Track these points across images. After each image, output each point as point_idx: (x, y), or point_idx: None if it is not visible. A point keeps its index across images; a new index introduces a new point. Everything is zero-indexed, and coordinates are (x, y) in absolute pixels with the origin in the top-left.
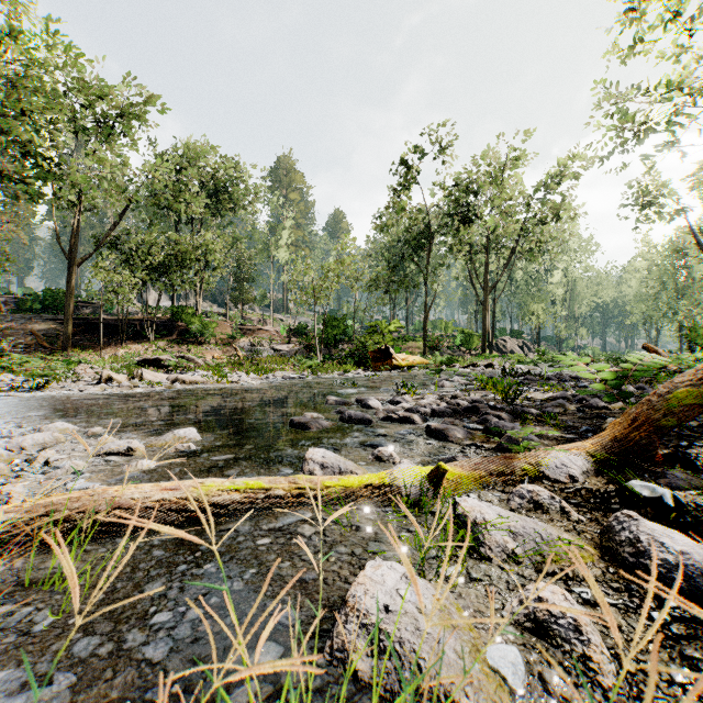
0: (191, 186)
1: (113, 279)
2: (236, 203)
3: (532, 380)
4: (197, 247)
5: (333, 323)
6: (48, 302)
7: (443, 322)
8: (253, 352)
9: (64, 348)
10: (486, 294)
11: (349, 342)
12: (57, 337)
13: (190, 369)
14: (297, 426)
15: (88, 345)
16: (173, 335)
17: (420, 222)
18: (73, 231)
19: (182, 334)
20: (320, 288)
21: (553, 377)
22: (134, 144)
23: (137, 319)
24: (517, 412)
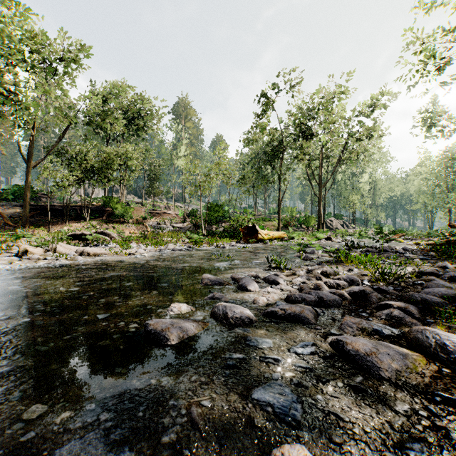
0: (115, 112)
1: (57, 177)
2: (148, 127)
3: (372, 252)
4: (119, 155)
5: (215, 208)
6: (17, 194)
7: (289, 208)
8: (158, 228)
9: (23, 226)
10: (320, 189)
11: (226, 221)
12: (20, 218)
13: (104, 242)
14: (151, 335)
15: (42, 224)
16: (103, 217)
17: (274, 139)
18: (30, 143)
19: (110, 216)
20: (204, 182)
21: (388, 249)
22: (74, 82)
23: (78, 205)
24: (415, 299)
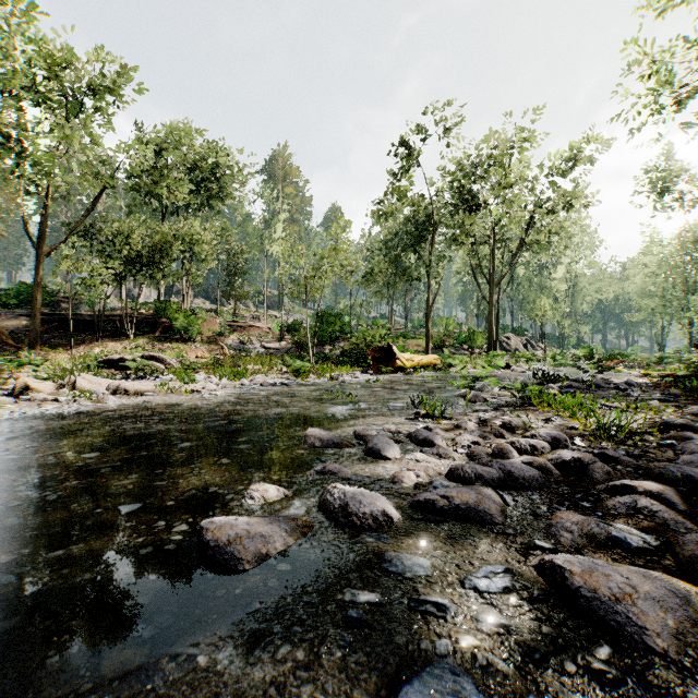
0: (175, 171)
1: (84, 270)
2: (226, 193)
3: (578, 388)
4: (181, 237)
5: (328, 319)
6: (24, 297)
7: (443, 319)
8: (241, 350)
9: (31, 346)
10: (492, 289)
11: (346, 339)
12: (27, 334)
13: (154, 372)
14: (209, 550)
15: (60, 343)
16: (156, 332)
17: (421, 211)
18: (43, 218)
19: (166, 331)
20: (313, 279)
21: (603, 384)
22: (110, 123)
23: (117, 314)
24: (671, 476)
